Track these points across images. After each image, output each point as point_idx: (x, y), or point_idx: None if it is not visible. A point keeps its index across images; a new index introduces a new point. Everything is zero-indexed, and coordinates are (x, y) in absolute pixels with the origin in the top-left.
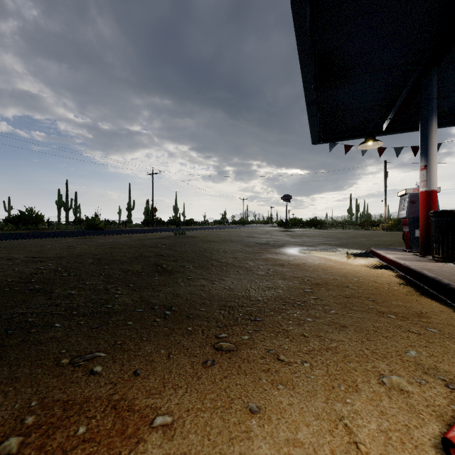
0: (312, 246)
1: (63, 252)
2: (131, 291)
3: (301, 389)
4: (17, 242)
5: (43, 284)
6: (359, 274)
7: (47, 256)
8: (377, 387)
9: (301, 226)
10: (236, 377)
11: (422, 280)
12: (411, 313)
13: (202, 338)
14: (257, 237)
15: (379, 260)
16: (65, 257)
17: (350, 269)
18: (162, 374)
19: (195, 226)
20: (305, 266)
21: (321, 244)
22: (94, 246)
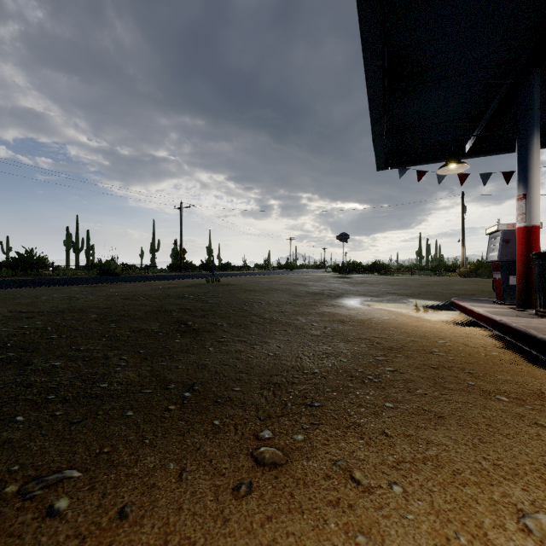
0: (377, 296)
1: (61, 305)
2: (139, 361)
3: (395, 543)
4: (6, 292)
5: (21, 350)
6: (443, 334)
7: (40, 310)
8: (521, 539)
9: (361, 271)
10: (286, 519)
11: (529, 343)
12: (528, 393)
13: (234, 440)
14: (309, 285)
15: (463, 314)
16: (62, 312)
17: (429, 326)
18: (165, 514)
19: (232, 271)
20: (372, 323)
21: (388, 293)
22: (103, 296)
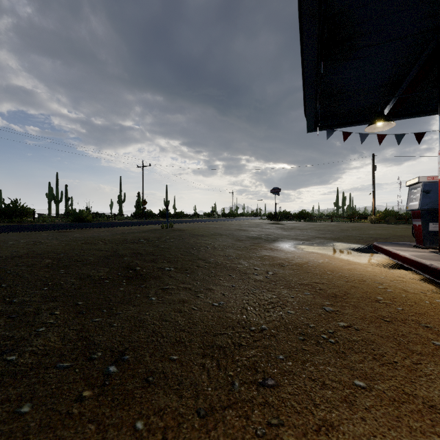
0: (307, 240)
1: (23, 250)
2: (72, 317)
3: None
4: None
5: None
6: (379, 278)
7: None
8: None
9: (290, 219)
10: None
11: None
12: None
13: None
14: (248, 230)
15: (388, 257)
16: (20, 257)
17: (361, 269)
18: None
19: (185, 218)
20: (309, 267)
21: (316, 237)
22: (65, 241)
